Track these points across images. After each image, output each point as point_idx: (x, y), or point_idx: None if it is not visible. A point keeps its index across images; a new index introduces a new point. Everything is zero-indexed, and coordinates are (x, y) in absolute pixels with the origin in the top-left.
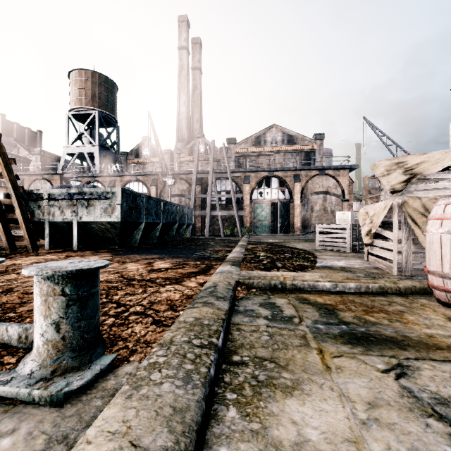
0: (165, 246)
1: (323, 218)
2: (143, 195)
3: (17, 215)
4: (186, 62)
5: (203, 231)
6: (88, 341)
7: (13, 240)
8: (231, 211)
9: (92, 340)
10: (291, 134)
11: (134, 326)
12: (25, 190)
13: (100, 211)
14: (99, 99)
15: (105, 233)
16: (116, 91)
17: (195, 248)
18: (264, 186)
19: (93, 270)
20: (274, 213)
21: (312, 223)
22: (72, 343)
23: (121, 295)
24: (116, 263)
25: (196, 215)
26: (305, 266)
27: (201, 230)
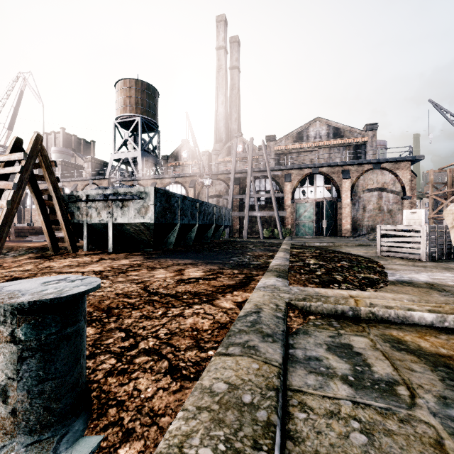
0: (201, 249)
1: (378, 218)
2: (178, 195)
3: (58, 217)
4: (224, 62)
5: (241, 233)
6: (58, 412)
7: (56, 241)
8: (271, 212)
9: (67, 409)
10: (337, 127)
11: (140, 377)
12: (66, 192)
13: (134, 211)
14: (141, 105)
15: (139, 235)
16: (157, 97)
17: (232, 252)
18: (307, 184)
19: (62, 301)
20: (318, 213)
21: (364, 224)
22: (29, 420)
23: (135, 318)
24: (144, 270)
25: (234, 217)
26: (374, 280)
27: (239, 232)
